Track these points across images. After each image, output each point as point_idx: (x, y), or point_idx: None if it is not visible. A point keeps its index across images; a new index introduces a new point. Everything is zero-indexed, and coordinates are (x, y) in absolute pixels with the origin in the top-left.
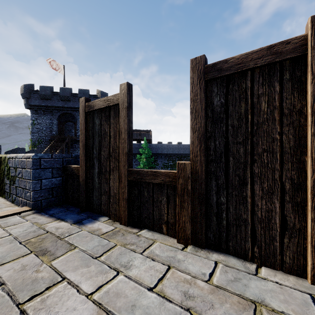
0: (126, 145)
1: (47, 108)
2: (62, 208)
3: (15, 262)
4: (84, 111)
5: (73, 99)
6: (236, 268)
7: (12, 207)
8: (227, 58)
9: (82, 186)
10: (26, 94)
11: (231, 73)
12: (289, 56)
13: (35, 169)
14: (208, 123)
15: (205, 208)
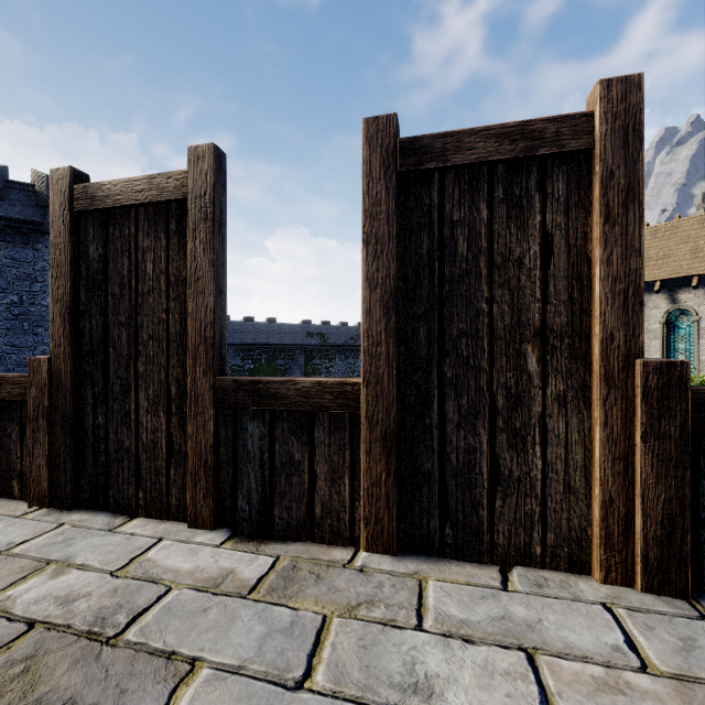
0: None
1: None
2: None
3: None
4: None
5: None
6: (92, 528)
7: None
8: (103, 182)
9: None
10: None
11: (108, 207)
12: (171, 197)
13: None
14: (82, 288)
15: (74, 438)
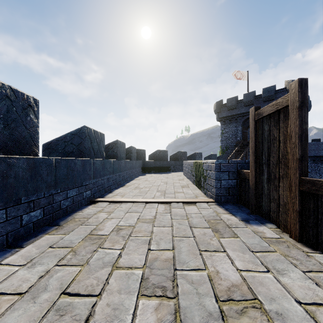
0: (296, 150)
1: (233, 117)
2: (236, 206)
3: (201, 230)
4: (254, 120)
5: (256, 102)
6: None
7: (204, 197)
8: None
9: (252, 190)
10: (217, 110)
11: None
12: None
13: (216, 171)
14: None
15: None
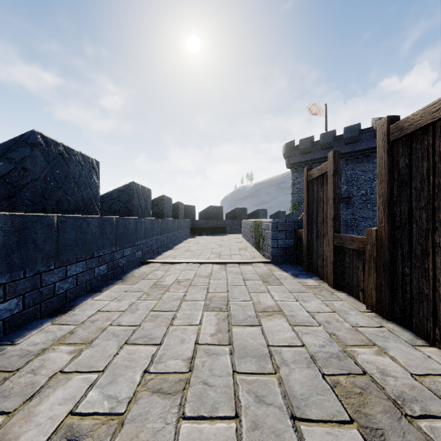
0: (332, 211)
1: (307, 163)
2: (291, 265)
3: (253, 282)
4: (306, 180)
5: (336, 144)
6: (400, 337)
7: (262, 259)
8: (408, 116)
9: (305, 248)
10: (287, 154)
11: (411, 131)
12: None
13: (273, 231)
14: (394, 187)
15: (390, 277)
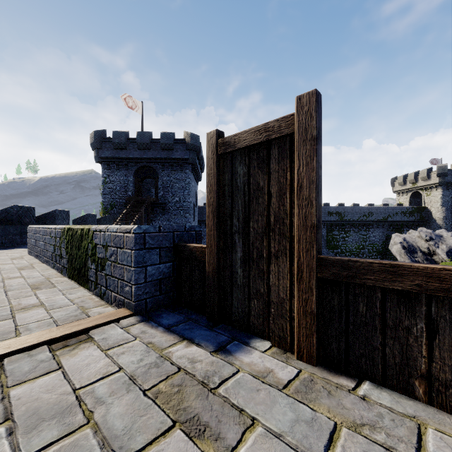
0: (312, 210)
1: (122, 161)
2: (177, 314)
3: (153, 448)
4: (216, 154)
5: (153, 147)
6: None
7: (103, 306)
8: None
9: (212, 281)
10: (96, 144)
11: None
12: None
13: (137, 249)
14: None
15: None
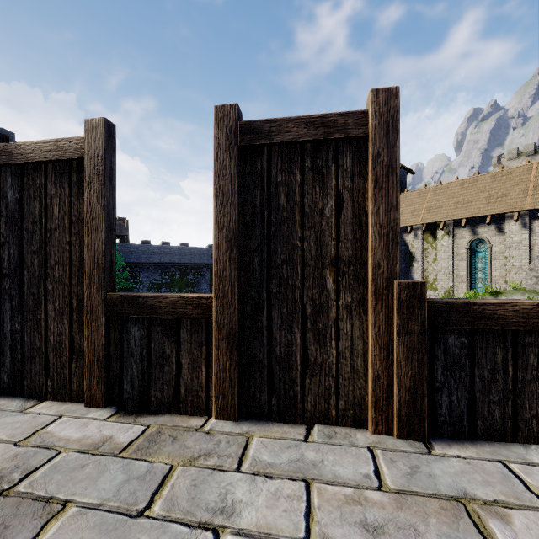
0: None
1: None
2: None
3: None
4: None
5: None
6: (7, 410)
7: None
8: (18, 142)
9: None
10: None
11: (23, 162)
12: (72, 157)
13: None
14: (2, 224)
15: None
